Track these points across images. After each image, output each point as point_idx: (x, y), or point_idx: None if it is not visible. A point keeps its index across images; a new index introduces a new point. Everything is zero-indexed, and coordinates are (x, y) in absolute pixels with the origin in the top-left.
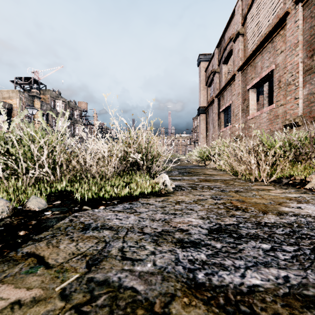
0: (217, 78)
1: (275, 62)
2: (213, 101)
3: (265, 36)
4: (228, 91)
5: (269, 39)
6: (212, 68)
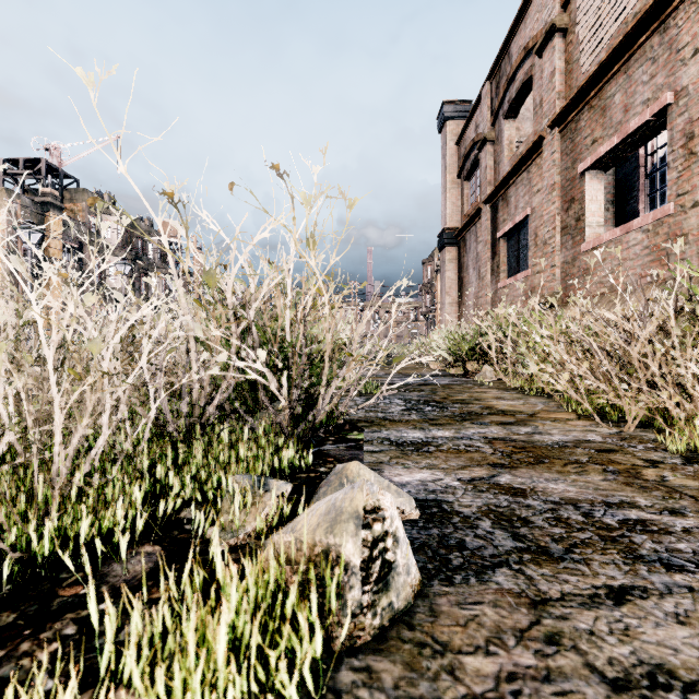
0: (489, 155)
1: (673, 84)
2: (480, 212)
3: (643, 13)
4: (521, 183)
5: (653, 22)
6: (477, 132)
